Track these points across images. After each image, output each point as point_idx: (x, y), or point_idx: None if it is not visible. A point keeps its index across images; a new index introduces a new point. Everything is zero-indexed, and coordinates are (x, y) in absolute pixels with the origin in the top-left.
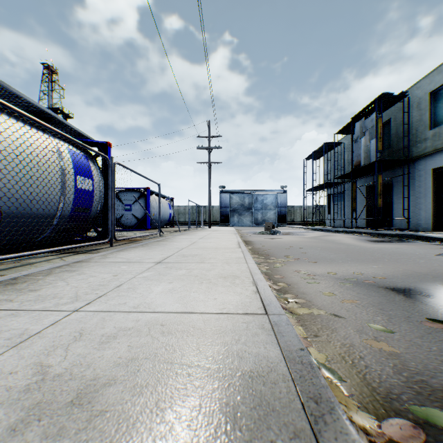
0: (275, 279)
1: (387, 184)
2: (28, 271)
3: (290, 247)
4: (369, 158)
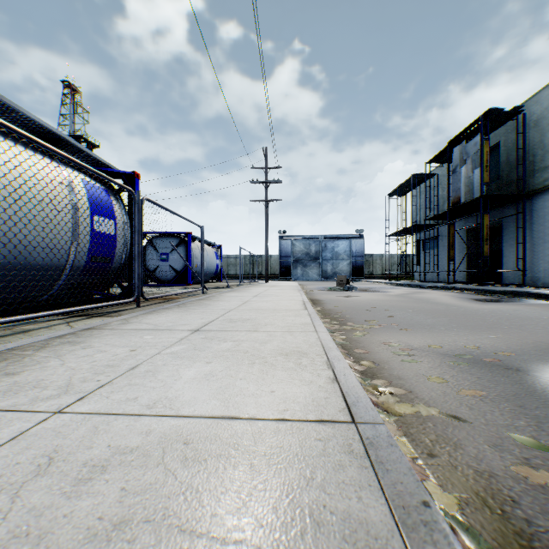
0: (357, 356)
1: (495, 226)
2: (17, 343)
3: (371, 308)
4: (472, 193)
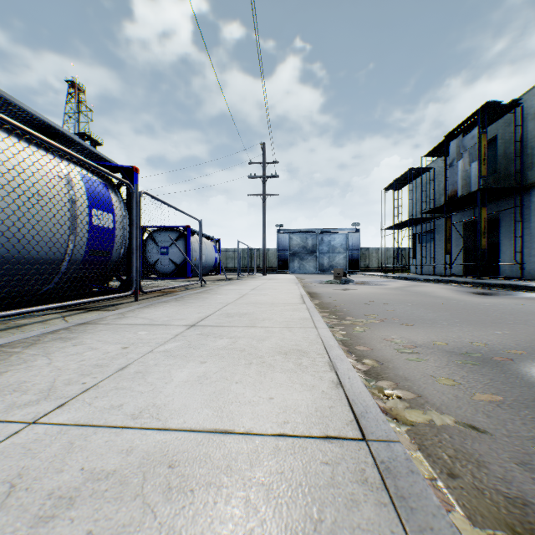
0: (358, 353)
1: (492, 220)
2: (8, 339)
3: (369, 302)
4: (469, 187)
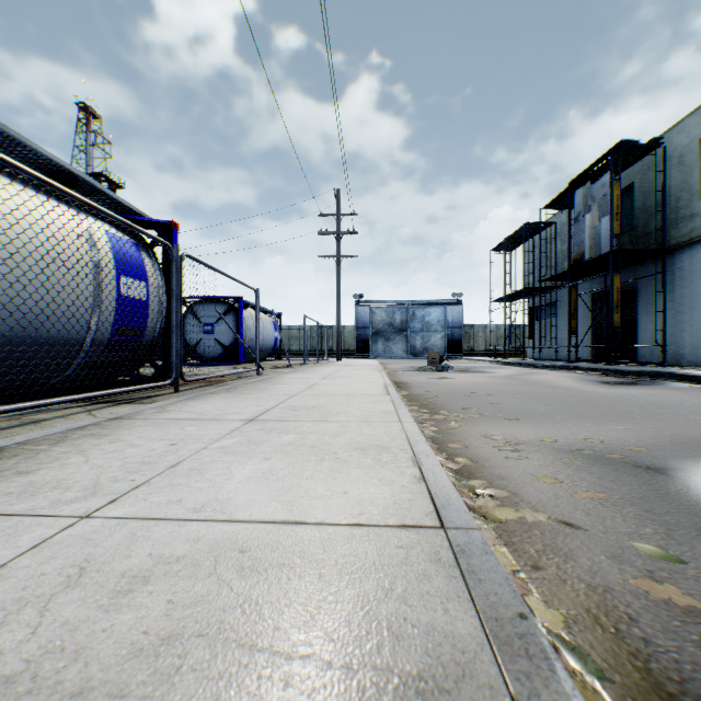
0: (450, 451)
1: (628, 290)
2: (28, 436)
3: (471, 393)
4: (599, 248)
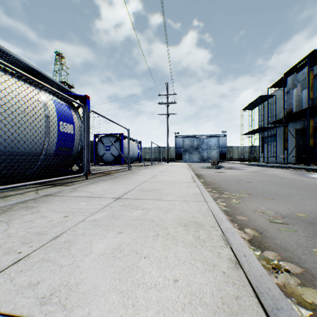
0: (239, 222)
1: (315, 127)
2: None
3: (237, 181)
4: (301, 106)
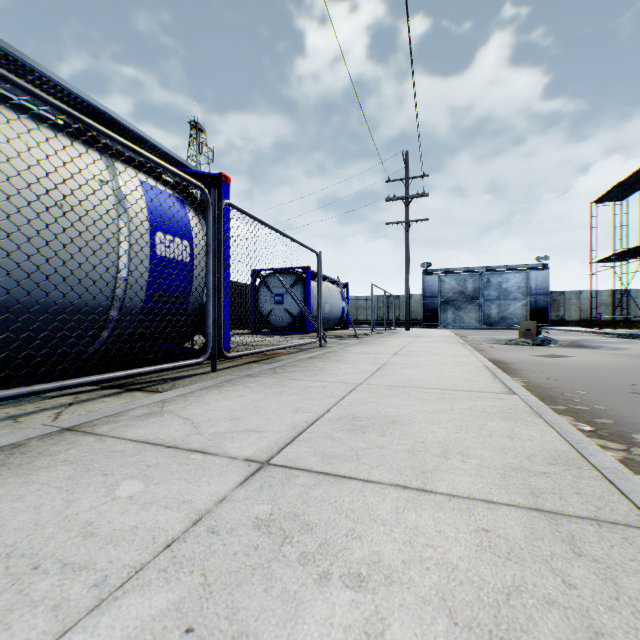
0: None
1: None
2: None
3: (633, 386)
4: None
